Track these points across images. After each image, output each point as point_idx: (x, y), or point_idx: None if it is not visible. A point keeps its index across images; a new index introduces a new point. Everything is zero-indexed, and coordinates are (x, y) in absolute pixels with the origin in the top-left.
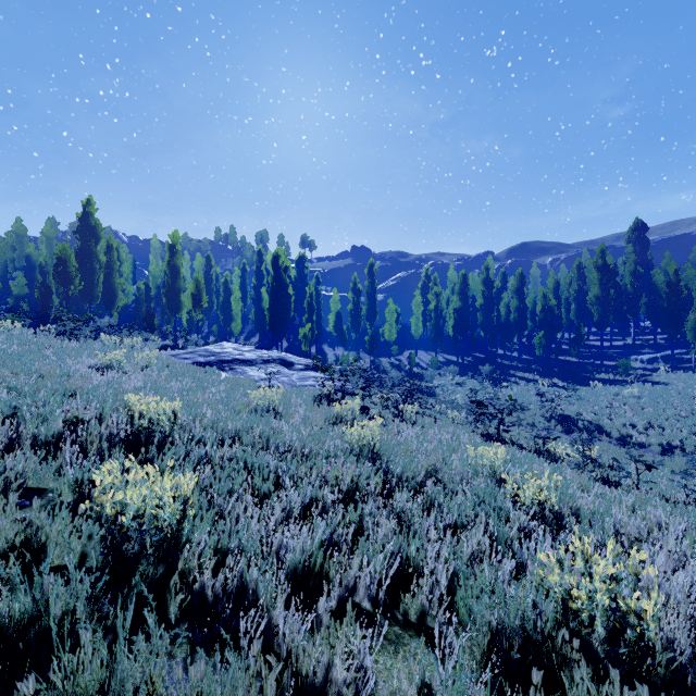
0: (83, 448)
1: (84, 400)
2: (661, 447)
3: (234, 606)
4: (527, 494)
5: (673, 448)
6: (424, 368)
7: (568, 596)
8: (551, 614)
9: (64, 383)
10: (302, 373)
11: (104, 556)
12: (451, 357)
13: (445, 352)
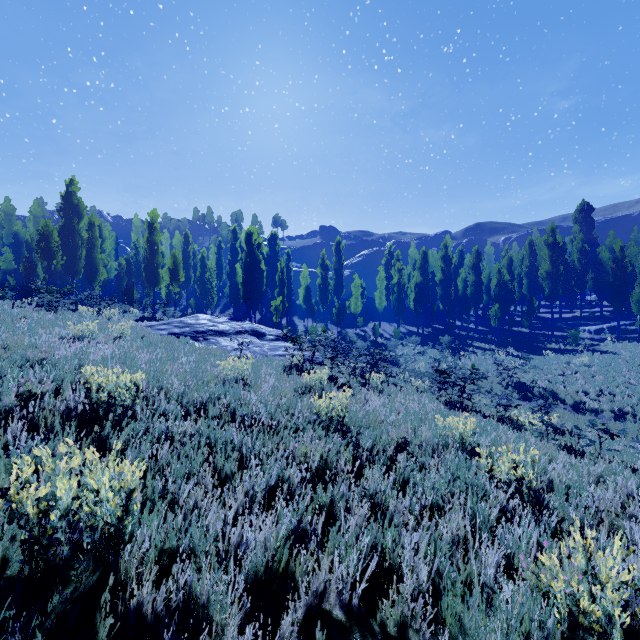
0: (35, 424)
1: (41, 372)
2: (613, 413)
3: (180, 625)
4: (504, 470)
5: (625, 414)
6: (388, 338)
7: (575, 607)
8: (553, 625)
9: (27, 354)
10: (273, 343)
11: (22, 567)
12: (413, 328)
13: (406, 324)
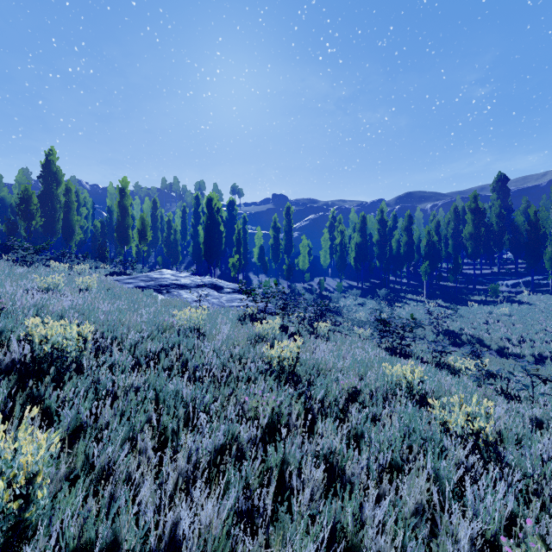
0: None
1: None
2: (534, 357)
3: None
4: (459, 422)
5: (544, 358)
6: (331, 291)
7: None
8: None
9: None
10: (230, 296)
11: None
12: (353, 282)
13: (348, 279)
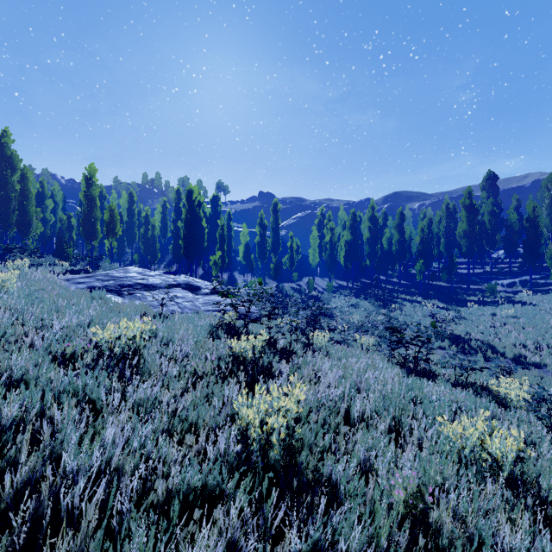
0: None
1: None
2: None
3: None
4: None
5: None
6: (321, 291)
7: None
8: None
9: None
10: (208, 297)
11: None
12: (343, 282)
13: (337, 278)
